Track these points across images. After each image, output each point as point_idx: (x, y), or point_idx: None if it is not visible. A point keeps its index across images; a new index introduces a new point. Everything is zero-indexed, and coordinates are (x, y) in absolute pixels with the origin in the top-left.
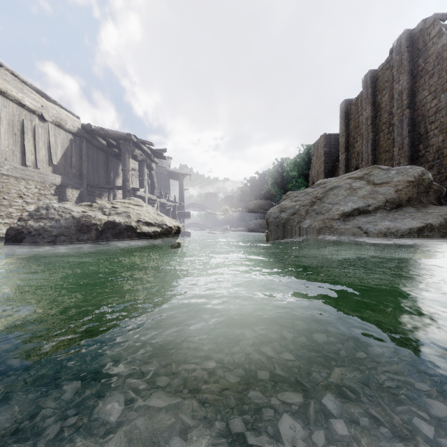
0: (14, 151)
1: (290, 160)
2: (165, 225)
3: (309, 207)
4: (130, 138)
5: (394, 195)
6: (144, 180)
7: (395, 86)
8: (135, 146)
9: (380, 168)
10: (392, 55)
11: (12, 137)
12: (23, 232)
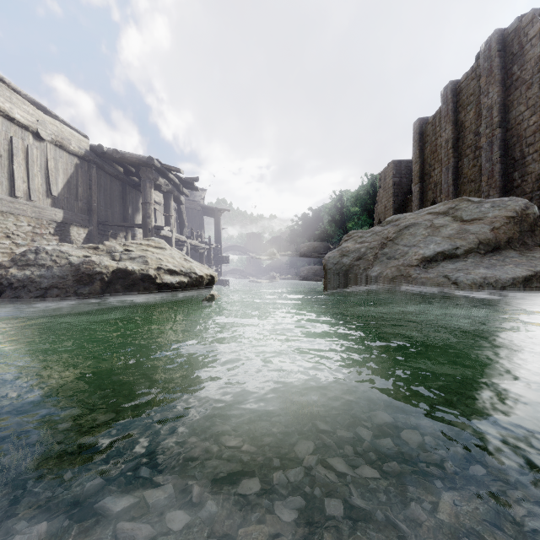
0: None
1: (351, 193)
2: (194, 273)
3: (378, 250)
4: (152, 163)
5: (490, 234)
6: (171, 216)
7: (483, 100)
8: (159, 173)
9: (470, 201)
10: (478, 62)
11: None
12: (2, 284)
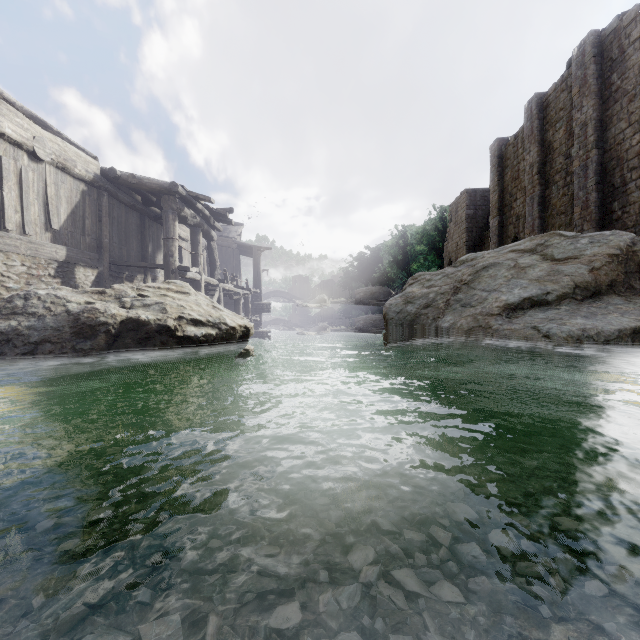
0: None
1: (416, 229)
2: (224, 324)
3: (450, 295)
4: (175, 190)
5: (589, 276)
6: (199, 255)
7: (576, 115)
8: (185, 203)
9: (563, 235)
10: (570, 70)
11: None
12: None
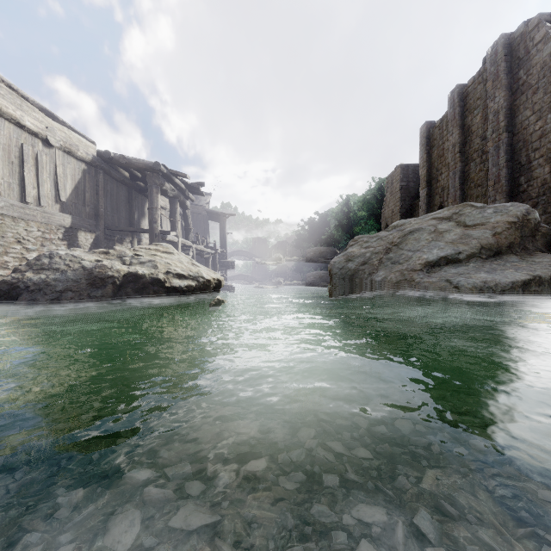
0: (10, 184)
1: (357, 198)
2: (201, 277)
3: (383, 254)
4: (158, 169)
5: (492, 239)
6: (177, 221)
7: (490, 104)
8: (165, 178)
9: (473, 206)
10: (485, 66)
11: (8, 166)
12: (19, 287)
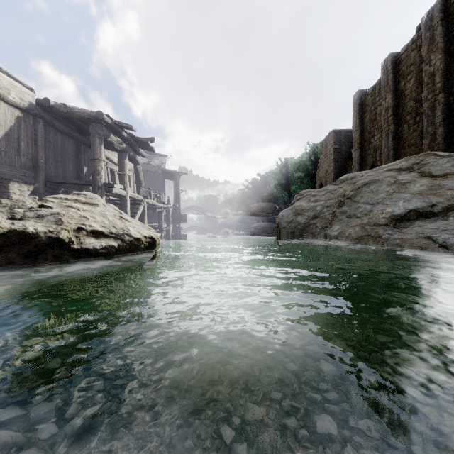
0: None
1: (295, 160)
2: (127, 235)
3: (335, 208)
4: (101, 118)
5: None
6: (125, 175)
7: (425, 67)
8: (114, 132)
9: (438, 155)
10: (419, 33)
11: None
12: None
